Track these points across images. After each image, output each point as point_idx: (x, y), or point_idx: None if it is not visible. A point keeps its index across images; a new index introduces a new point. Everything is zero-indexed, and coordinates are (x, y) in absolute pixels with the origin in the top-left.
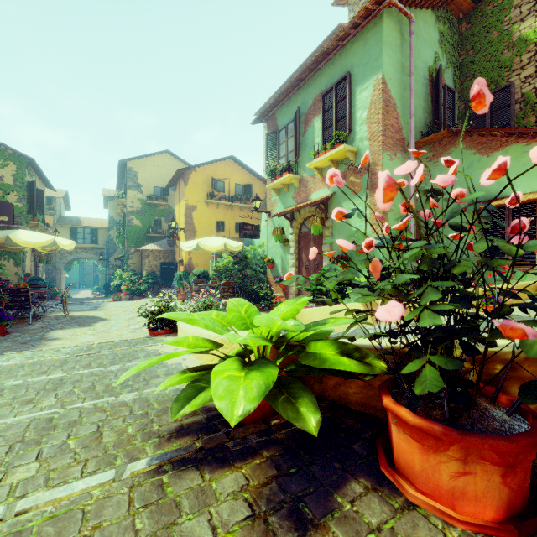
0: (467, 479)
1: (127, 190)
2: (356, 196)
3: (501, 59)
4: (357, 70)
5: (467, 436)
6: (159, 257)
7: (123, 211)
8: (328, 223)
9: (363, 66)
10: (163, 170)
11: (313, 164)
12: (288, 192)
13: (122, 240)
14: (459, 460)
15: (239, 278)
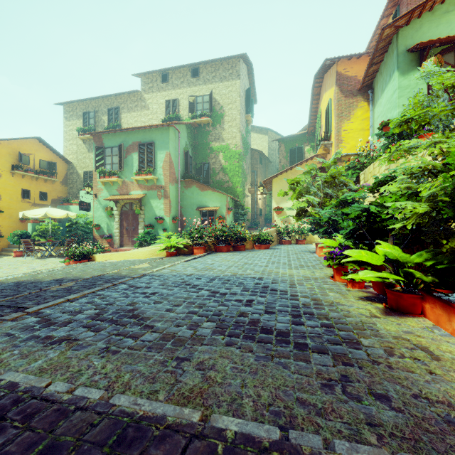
0: (201, 251)
1: None
2: (157, 198)
3: (206, 152)
4: (158, 143)
5: (201, 247)
6: None
7: None
8: (142, 208)
9: (161, 143)
10: None
11: (135, 178)
12: (113, 186)
13: None
14: (200, 249)
15: (67, 236)
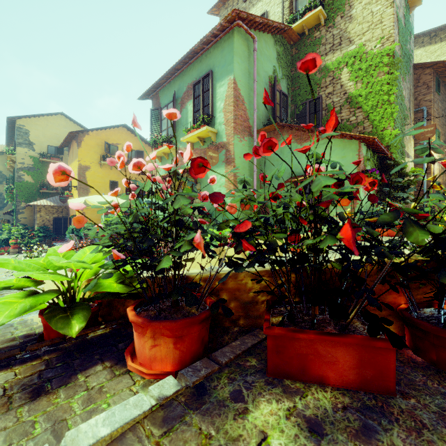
0: (157, 349)
1: (17, 147)
2: (216, 167)
3: (315, 79)
4: (217, 70)
5: (152, 322)
6: (52, 212)
7: (13, 166)
8: (197, 187)
9: (221, 68)
10: (57, 131)
11: (185, 139)
12: (168, 160)
13: (12, 195)
14: (152, 338)
15: None
